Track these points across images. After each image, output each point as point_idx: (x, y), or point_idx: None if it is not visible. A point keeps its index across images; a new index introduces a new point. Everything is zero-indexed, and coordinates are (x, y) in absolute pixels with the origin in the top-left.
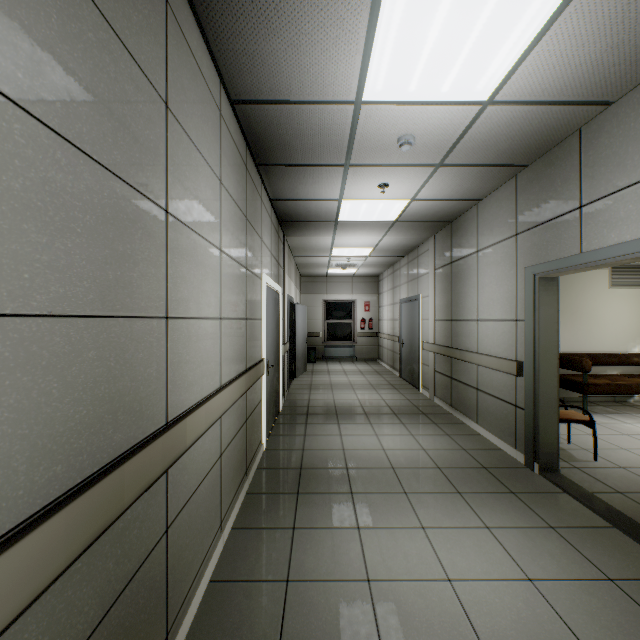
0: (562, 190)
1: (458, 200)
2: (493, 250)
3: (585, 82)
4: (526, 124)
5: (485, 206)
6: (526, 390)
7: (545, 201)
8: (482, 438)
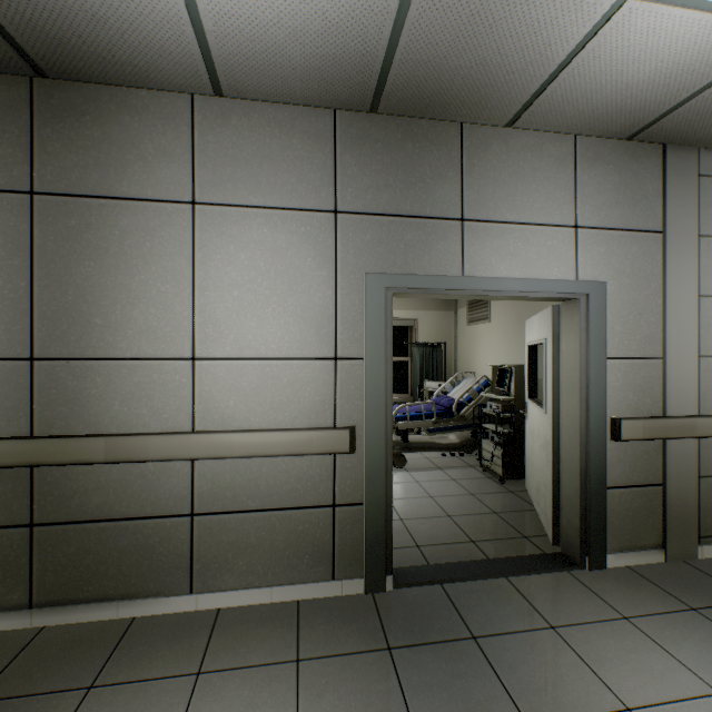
0: (435, 185)
1: (202, 53)
2: (263, 218)
3: (576, 91)
4: (514, 68)
5: (231, 116)
6: (371, 470)
7: (404, 186)
8: (241, 611)
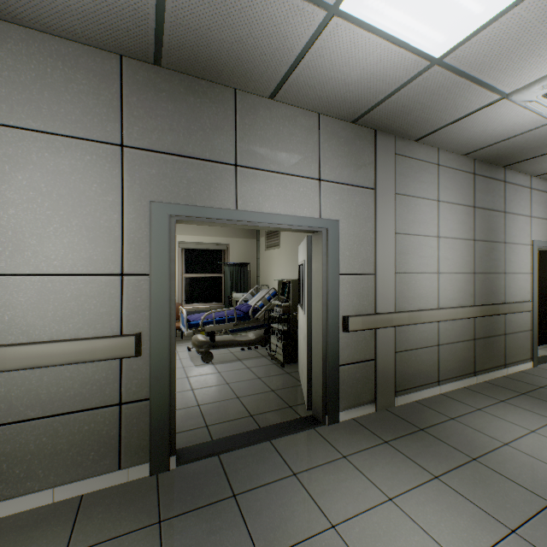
0: (214, 135)
1: None
2: (44, 142)
3: (313, 79)
4: (266, 51)
5: (5, 39)
6: (156, 369)
7: (187, 132)
8: (16, 519)
